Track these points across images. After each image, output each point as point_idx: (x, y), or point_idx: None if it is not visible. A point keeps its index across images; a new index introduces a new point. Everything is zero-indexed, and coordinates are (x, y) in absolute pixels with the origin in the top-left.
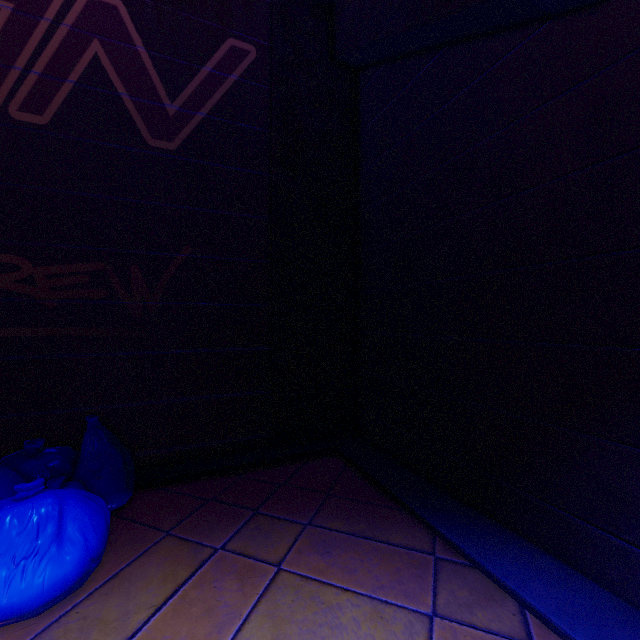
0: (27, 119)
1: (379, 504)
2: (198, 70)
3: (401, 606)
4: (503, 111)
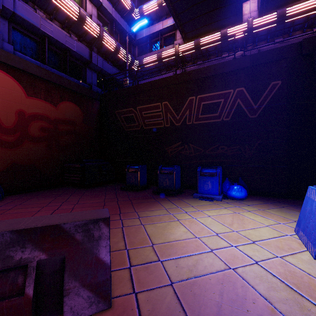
0: (226, 120)
1: None
2: (262, 95)
3: None
4: None
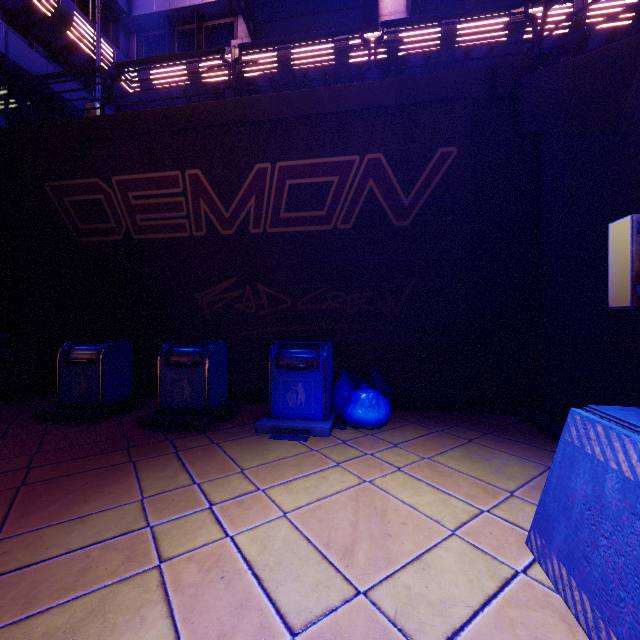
0: (343, 227)
1: (540, 436)
2: (421, 175)
3: (535, 462)
4: (632, 183)
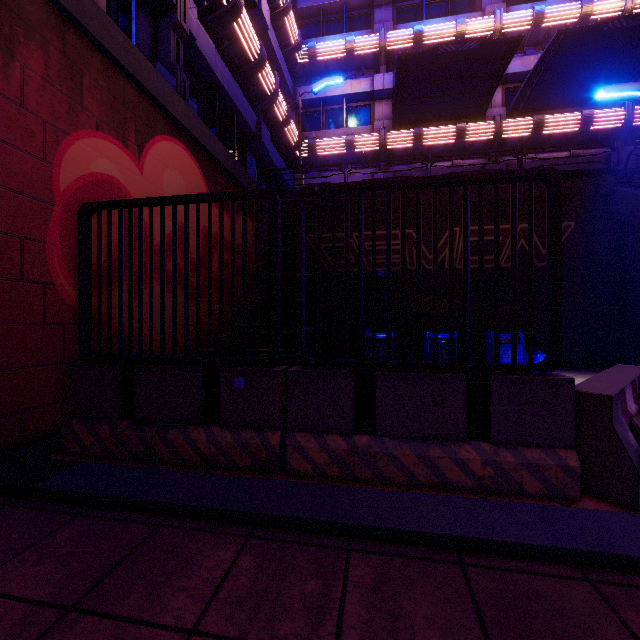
0: (505, 266)
1: None
2: None
3: None
4: None
